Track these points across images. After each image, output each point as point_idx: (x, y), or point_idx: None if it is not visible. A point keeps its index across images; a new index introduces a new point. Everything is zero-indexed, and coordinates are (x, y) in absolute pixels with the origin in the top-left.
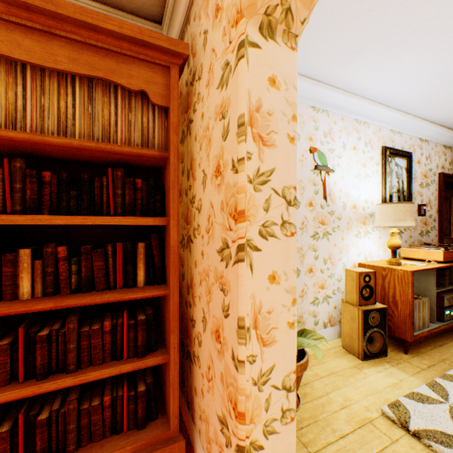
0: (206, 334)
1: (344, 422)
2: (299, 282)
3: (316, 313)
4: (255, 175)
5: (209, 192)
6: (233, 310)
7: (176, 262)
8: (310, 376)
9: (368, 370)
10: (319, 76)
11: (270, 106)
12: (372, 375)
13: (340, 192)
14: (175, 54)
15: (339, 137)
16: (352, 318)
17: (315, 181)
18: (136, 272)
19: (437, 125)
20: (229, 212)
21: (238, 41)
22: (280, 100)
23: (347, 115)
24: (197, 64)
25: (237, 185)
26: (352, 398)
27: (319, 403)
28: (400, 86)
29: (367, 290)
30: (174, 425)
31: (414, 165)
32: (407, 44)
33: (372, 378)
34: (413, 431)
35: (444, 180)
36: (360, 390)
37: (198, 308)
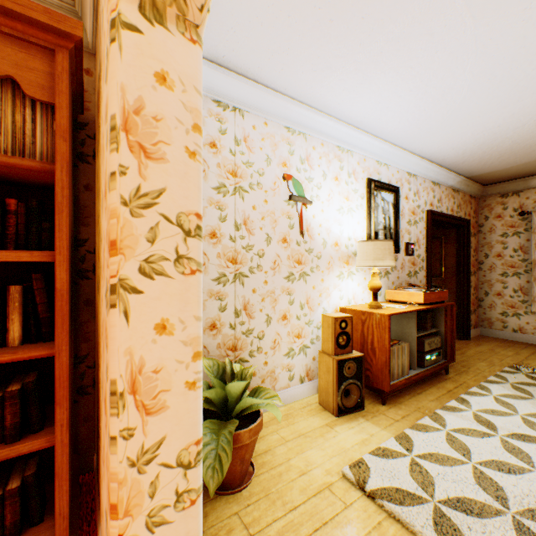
0: (103, 404)
1: (299, 491)
2: (271, 331)
3: (292, 366)
4: (134, 195)
5: (104, 218)
6: (109, 371)
7: (66, 312)
8: (274, 442)
9: (340, 427)
10: (292, 91)
11: (159, 109)
12: (343, 433)
13: (320, 228)
14: (62, 34)
15: (319, 165)
16: (327, 370)
17: (290, 214)
18: (8, 326)
19: (424, 159)
20: (108, 244)
21: (110, 19)
22: (175, 104)
23: (327, 140)
24: (101, 52)
25: (110, 208)
26: (316, 461)
27: (276, 473)
28: (380, 113)
29: (344, 337)
30: (62, 528)
31: (402, 200)
32: (377, 65)
33: (343, 436)
34: (369, 491)
35: (432, 218)
36: (326, 451)
37: (101, 371)
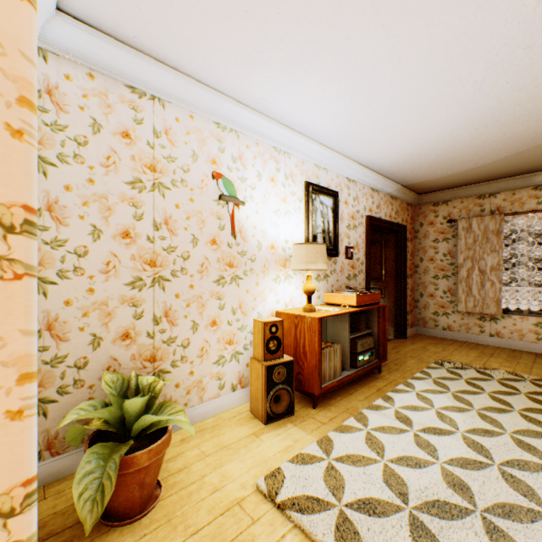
0: None
1: (207, 511)
2: (198, 338)
3: (222, 374)
4: None
5: None
6: None
7: None
8: (193, 458)
9: (267, 435)
10: (219, 85)
11: None
12: (269, 441)
13: (254, 230)
14: None
15: (253, 165)
16: (258, 377)
17: (220, 214)
18: None
19: (362, 166)
20: None
21: None
22: None
23: (262, 140)
24: None
25: None
26: (232, 475)
27: (187, 493)
28: (313, 116)
29: (276, 342)
30: None
31: (341, 205)
32: (302, 66)
33: (267, 444)
34: (279, 503)
35: (371, 223)
36: (246, 463)
37: None
